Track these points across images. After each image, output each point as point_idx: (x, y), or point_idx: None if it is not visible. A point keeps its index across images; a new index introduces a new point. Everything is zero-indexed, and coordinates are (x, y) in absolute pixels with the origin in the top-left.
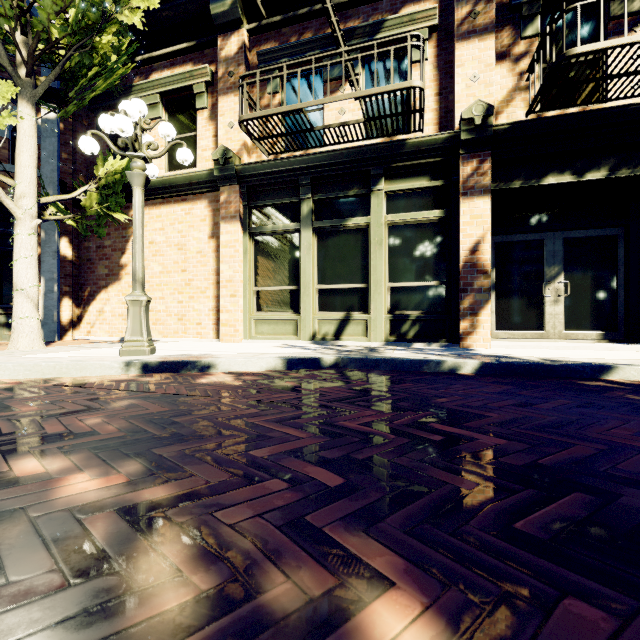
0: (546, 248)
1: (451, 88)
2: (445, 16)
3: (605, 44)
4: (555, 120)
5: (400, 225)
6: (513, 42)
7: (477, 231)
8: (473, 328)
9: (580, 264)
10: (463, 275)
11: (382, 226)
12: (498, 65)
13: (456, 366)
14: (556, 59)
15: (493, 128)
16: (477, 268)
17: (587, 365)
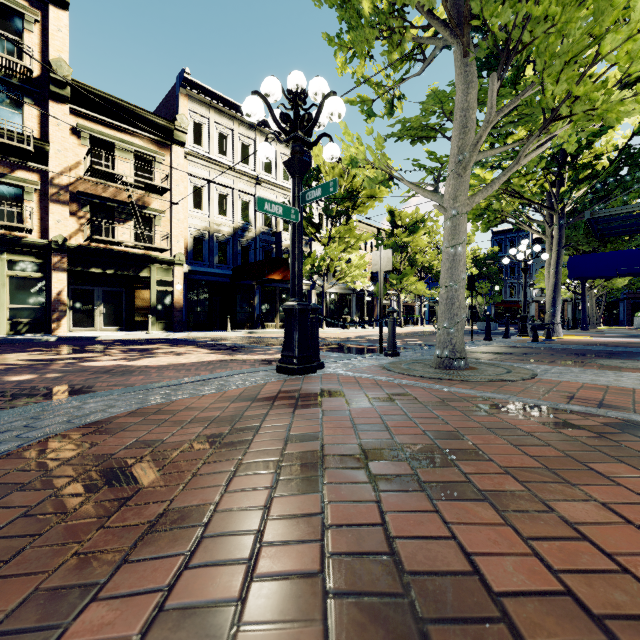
0: (96, 293)
1: (48, 219)
2: (44, 185)
3: (105, 238)
4: (94, 250)
5: (17, 277)
6: (78, 210)
7: (61, 286)
8: (59, 327)
9: (110, 301)
10: (54, 304)
11: (5, 276)
12: (71, 217)
13: (48, 339)
14: (90, 236)
15: (68, 246)
16: (61, 302)
17: (92, 336)
